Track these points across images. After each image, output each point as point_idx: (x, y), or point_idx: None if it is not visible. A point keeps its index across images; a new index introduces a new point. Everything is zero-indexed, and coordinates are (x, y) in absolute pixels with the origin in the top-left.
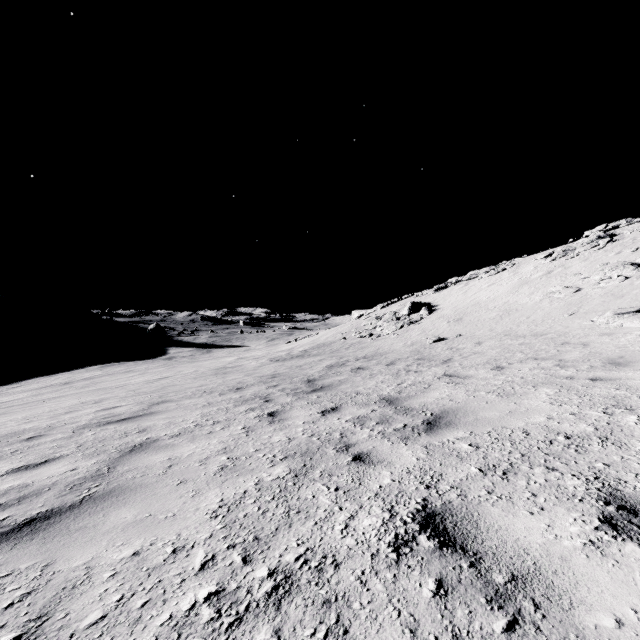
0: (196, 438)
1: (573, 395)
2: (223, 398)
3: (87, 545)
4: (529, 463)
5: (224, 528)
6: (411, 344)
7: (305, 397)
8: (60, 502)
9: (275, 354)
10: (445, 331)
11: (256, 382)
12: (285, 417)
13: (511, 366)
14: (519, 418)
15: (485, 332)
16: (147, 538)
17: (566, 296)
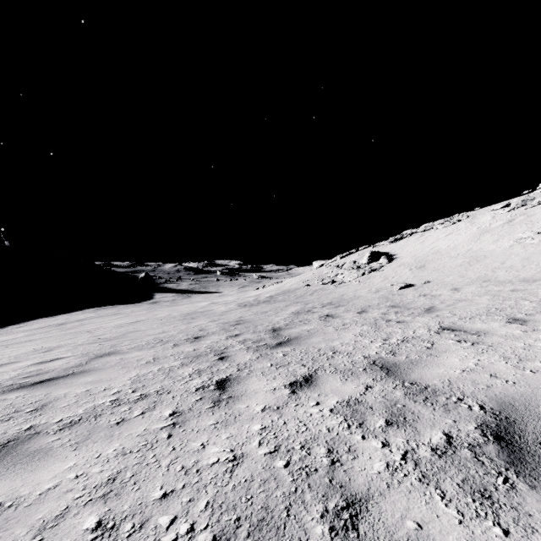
0: (91, 436)
1: None
2: (174, 351)
3: None
4: None
5: None
6: (376, 290)
7: (268, 354)
8: None
9: (244, 299)
10: (409, 278)
11: (218, 330)
12: (237, 393)
13: (535, 318)
14: None
15: (456, 278)
16: None
17: (540, 241)
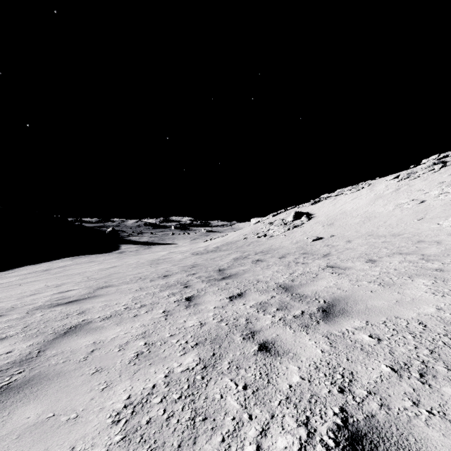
0: (123, 321)
1: None
2: (152, 284)
3: None
4: (443, 362)
5: (123, 441)
6: (296, 242)
7: (216, 284)
8: None
9: (196, 249)
10: (321, 232)
11: (179, 271)
12: (199, 302)
13: (382, 259)
14: (409, 308)
15: (352, 233)
16: None
17: (413, 206)
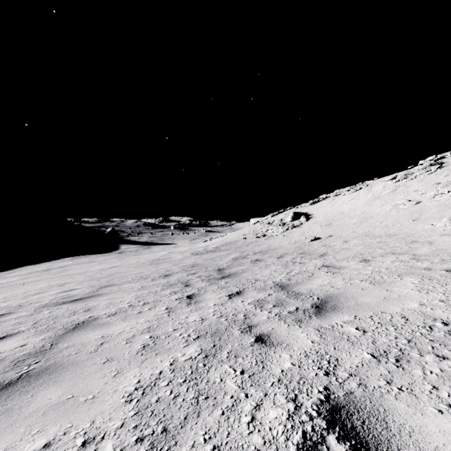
0: (128, 317)
1: (436, 284)
2: (154, 283)
3: (5, 432)
4: (418, 350)
5: (136, 415)
6: (294, 242)
7: (216, 283)
8: (0, 379)
9: (195, 249)
10: (319, 233)
11: (180, 270)
12: (200, 299)
13: (375, 259)
14: (394, 304)
15: (349, 233)
16: (63, 425)
17: (409, 207)
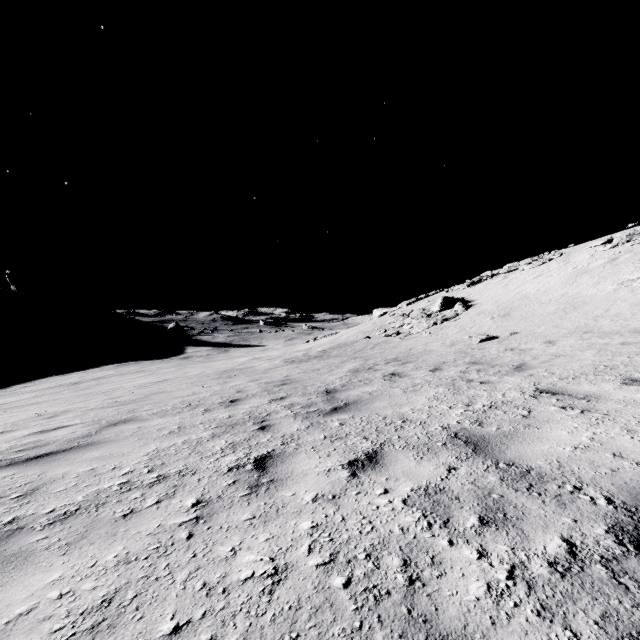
0: (88, 534)
1: None
2: (205, 418)
3: None
4: None
5: None
6: (451, 344)
7: (321, 423)
8: None
9: (291, 354)
10: (491, 328)
11: (259, 391)
12: (281, 475)
13: None
14: None
15: (549, 329)
16: None
17: None
